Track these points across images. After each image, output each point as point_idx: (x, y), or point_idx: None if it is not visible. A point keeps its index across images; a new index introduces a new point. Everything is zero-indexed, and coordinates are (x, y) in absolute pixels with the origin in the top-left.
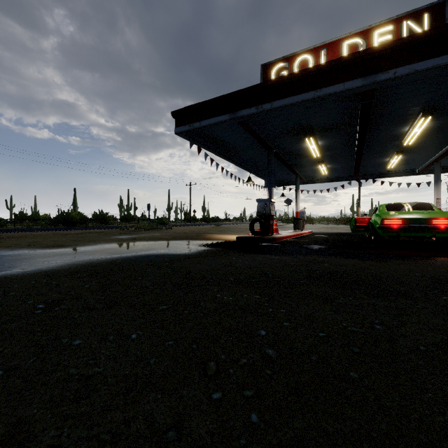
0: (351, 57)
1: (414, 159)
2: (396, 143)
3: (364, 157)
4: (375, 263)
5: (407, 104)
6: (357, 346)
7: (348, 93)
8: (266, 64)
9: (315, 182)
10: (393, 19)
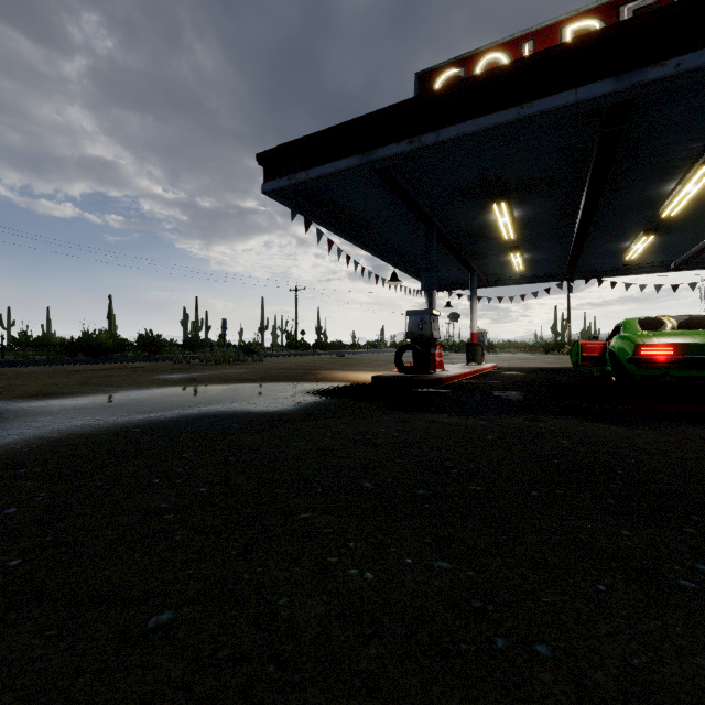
0: (590, 39)
1: (672, 243)
2: (647, 215)
3: (588, 240)
4: (660, 436)
5: (683, 137)
6: None
7: (582, 109)
8: (424, 72)
9: (501, 284)
10: None
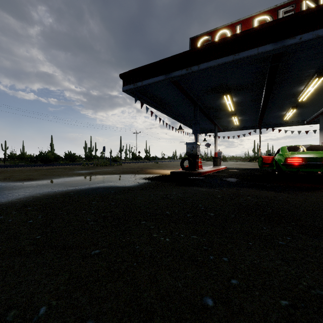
0: (263, 26)
1: (305, 112)
2: (292, 100)
3: (267, 111)
4: (289, 195)
5: (306, 67)
6: None
7: (261, 56)
8: (193, 38)
9: (228, 130)
10: (294, 0)
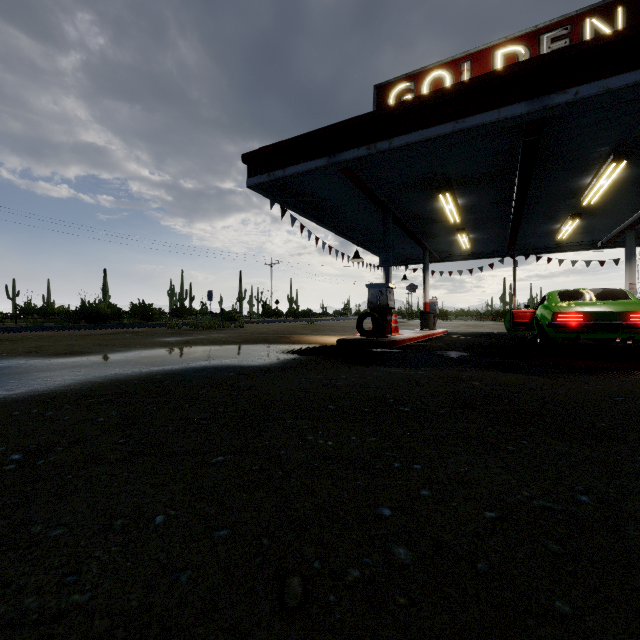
0: (509, 70)
1: (597, 225)
2: (572, 202)
3: (523, 223)
4: (550, 380)
5: (591, 143)
6: (555, 539)
7: (505, 124)
8: (381, 85)
9: (451, 259)
10: (570, 17)
